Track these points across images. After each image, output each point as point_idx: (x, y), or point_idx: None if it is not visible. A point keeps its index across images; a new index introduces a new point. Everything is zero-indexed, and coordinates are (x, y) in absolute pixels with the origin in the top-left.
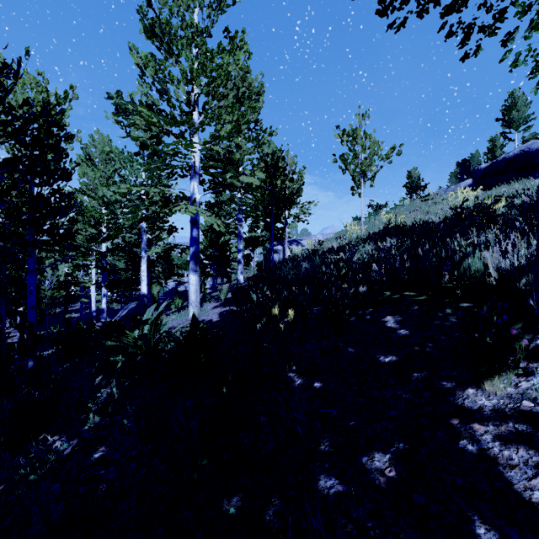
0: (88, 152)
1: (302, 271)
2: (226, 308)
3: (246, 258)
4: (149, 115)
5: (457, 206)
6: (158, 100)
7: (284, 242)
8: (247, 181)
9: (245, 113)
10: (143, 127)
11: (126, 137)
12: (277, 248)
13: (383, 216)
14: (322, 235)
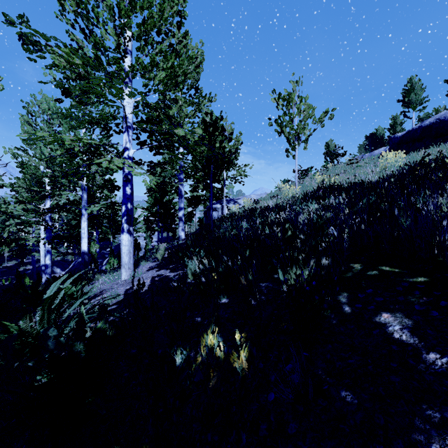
0: (30, 111)
1: (243, 232)
2: (160, 272)
3: (189, 215)
4: (68, 54)
5: (389, 167)
6: (83, 41)
7: (222, 201)
8: (183, 134)
9: (181, 62)
10: (73, 78)
11: (47, 82)
12: (216, 207)
13: (317, 177)
14: (256, 195)
